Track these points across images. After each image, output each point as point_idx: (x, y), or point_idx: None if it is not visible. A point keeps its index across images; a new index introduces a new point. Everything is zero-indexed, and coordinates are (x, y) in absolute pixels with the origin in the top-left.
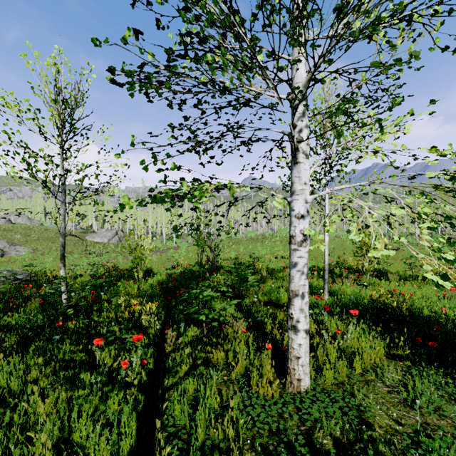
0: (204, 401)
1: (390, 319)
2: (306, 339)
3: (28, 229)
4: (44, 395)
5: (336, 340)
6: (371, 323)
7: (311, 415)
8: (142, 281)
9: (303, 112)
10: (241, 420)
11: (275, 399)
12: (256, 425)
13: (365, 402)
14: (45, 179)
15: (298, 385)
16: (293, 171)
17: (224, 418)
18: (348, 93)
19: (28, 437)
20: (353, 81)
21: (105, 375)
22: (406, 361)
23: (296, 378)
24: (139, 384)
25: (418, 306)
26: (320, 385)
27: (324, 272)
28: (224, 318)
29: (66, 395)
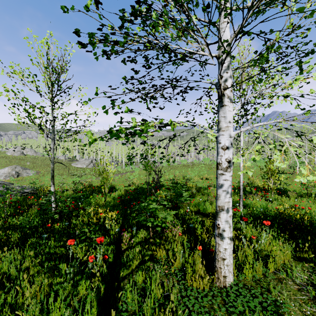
0: (150, 290)
1: (294, 228)
2: (230, 245)
3: (34, 158)
4: (34, 279)
5: (252, 244)
6: (279, 231)
7: (236, 307)
8: (108, 195)
9: (228, 66)
10: (180, 311)
11: (206, 292)
12: (192, 314)
13: (280, 298)
14: (40, 123)
15: (224, 281)
16: (220, 112)
17: (165, 307)
18: (264, 50)
19: (18, 315)
20: (267, 41)
21: (76, 267)
22: (310, 263)
23: (222, 275)
24: (101, 274)
25: (315, 217)
26: (241, 281)
27: (240, 190)
28: (165, 225)
29: (49, 281)
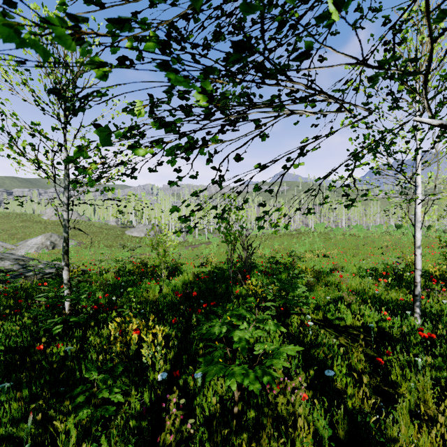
0: None
1: None
2: None
3: (77, 224)
4: None
5: None
6: None
7: None
8: (165, 282)
9: None
10: None
11: None
12: None
13: None
14: (36, 158)
15: None
16: None
17: None
18: None
19: None
20: None
21: None
22: None
23: None
24: None
25: None
26: None
27: (414, 285)
28: (271, 378)
29: None
